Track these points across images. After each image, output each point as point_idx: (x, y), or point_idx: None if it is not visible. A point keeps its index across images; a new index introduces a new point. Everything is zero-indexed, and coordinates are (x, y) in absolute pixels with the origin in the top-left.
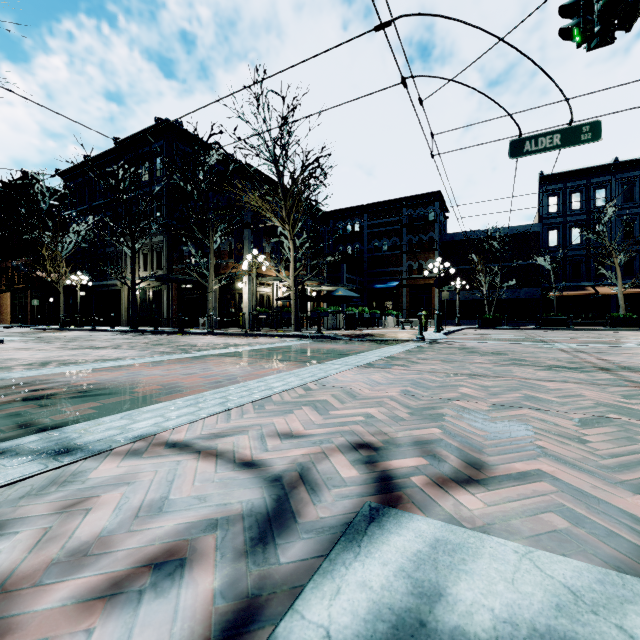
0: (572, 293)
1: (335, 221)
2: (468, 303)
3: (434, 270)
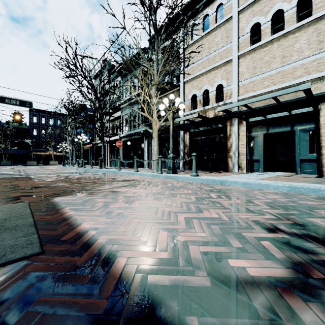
0: (41, 153)
1: None
2: None
3: None
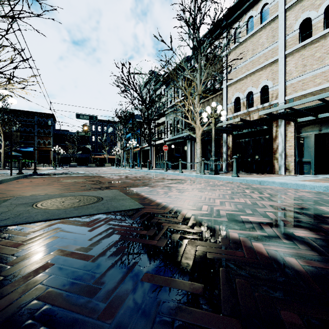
0: (98, 156)
1: None
2: (65, 158)
3: (56, 149)
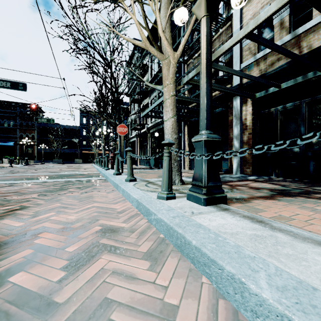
0: (89, 151)
1: None
2: (52, 153)
3: (24, 142)
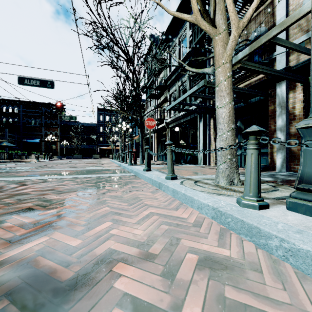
0: (105, 147)
1: (1, 104)
2: (73, 149)
3: (49, 139)
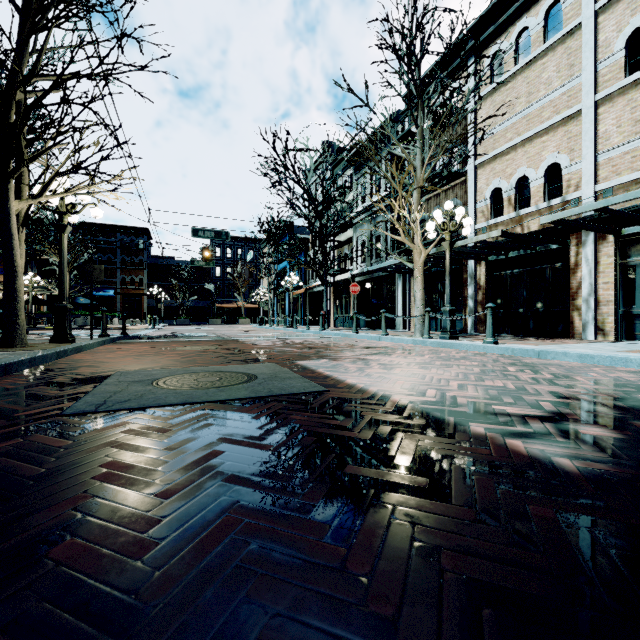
0: (227, 305)
1: None
2: (168, 308)
3: (154, 293)
